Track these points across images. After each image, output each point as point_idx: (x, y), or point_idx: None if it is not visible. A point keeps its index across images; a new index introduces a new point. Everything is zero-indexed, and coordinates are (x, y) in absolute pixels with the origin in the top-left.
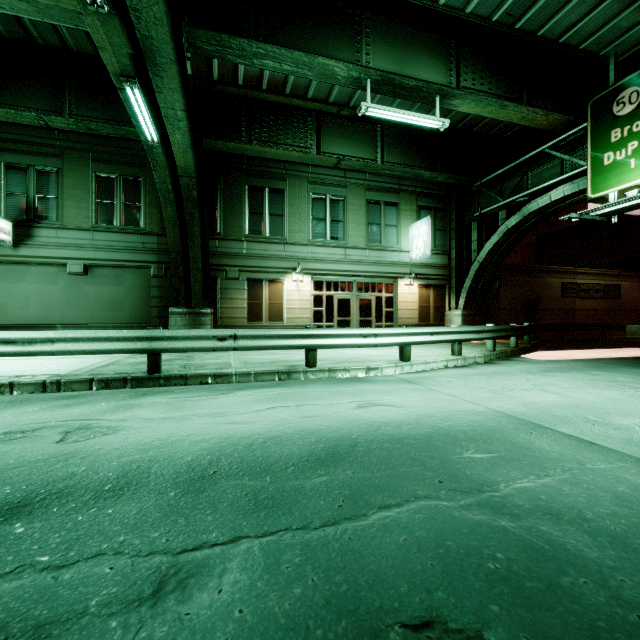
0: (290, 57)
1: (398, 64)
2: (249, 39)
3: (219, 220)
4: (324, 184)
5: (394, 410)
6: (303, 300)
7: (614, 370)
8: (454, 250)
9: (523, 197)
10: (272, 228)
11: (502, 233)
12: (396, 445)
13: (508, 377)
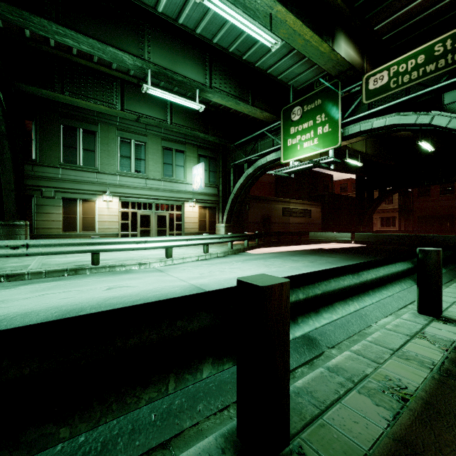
0: (86, 41)
1: (171, 64)
2: (49, 20)
3: (35, 149)
4: (130, 131)
5: (130, 289)
6: (112, 215)
7: (281, 258)
8: (221, 185)
9: (255, 157)
10: (85, 160)
11: (245, 177)
12: (108, 308)
13: (222, 265)
